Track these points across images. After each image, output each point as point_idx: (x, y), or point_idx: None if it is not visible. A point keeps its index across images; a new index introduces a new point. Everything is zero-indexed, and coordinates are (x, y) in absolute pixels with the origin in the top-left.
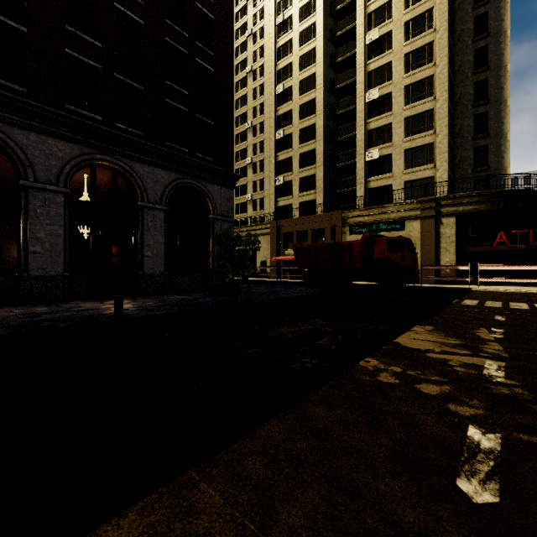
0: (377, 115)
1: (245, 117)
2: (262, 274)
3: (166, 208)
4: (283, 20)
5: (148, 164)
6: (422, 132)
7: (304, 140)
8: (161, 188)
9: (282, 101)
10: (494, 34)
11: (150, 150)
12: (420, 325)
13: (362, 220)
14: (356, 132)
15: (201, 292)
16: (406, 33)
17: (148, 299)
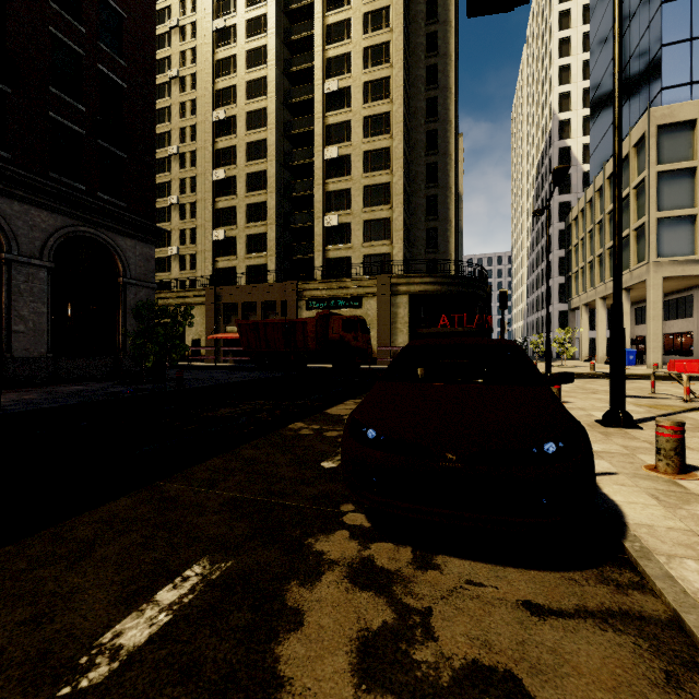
0: (336, 176)
1: (168, 138)
2: (194, 357)
3: (50, 265)
4: (224, 27)
5: (19, 201)
6: (380, 205)
7: (253, 188)
8: (42, 236)
9: (222, 131)
10: (442, 121)
11: (24, 181)
12: (353, 399)
13: (320, 294)
14: (314, 190)
15: (107, 381)
16: (365, 95)
17: (23, 392)
